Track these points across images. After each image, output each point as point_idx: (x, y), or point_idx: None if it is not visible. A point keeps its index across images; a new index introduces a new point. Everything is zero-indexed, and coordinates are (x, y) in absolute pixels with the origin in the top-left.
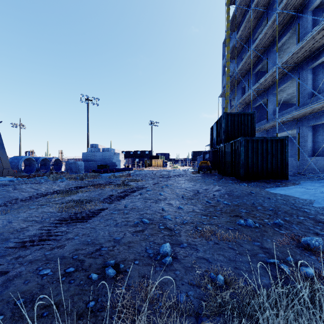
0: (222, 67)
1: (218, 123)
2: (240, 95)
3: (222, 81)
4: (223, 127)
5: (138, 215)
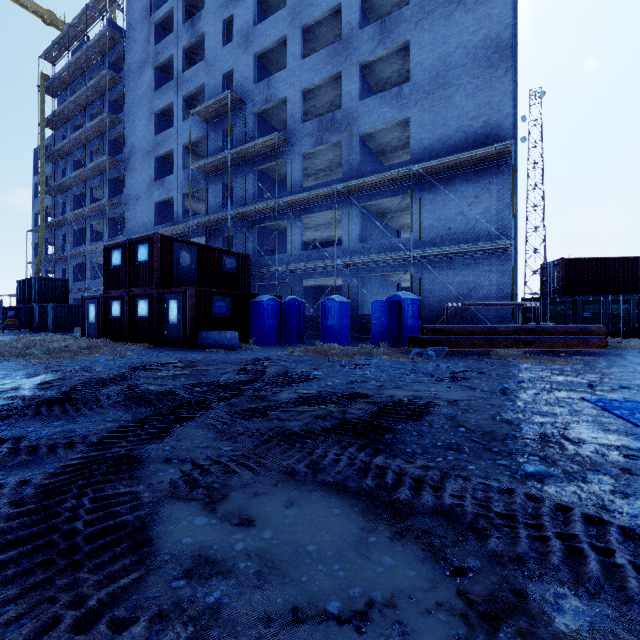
0: (34, 185)
1: (31, 282)
2: (60, 243)
3: (34, 205)
4: (37, 289)
5: (1, 339)
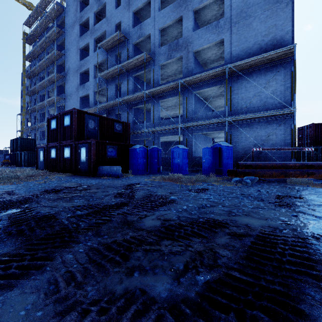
0: (21, 91)
1: (16, 140)
2: (33, 120)
3: (21, 101)
4: (19, 144)
5: None
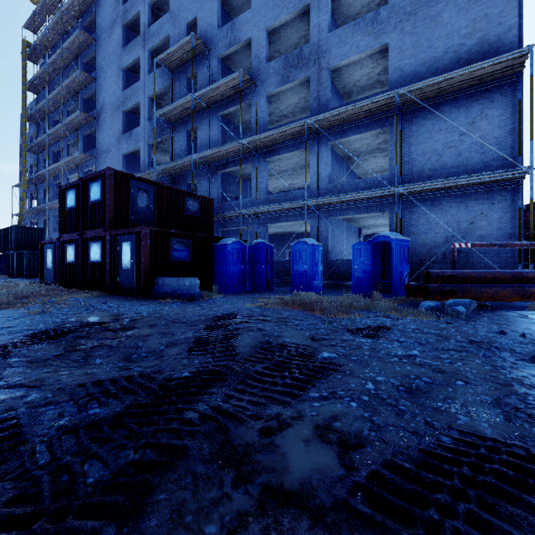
0: (20, 145)
1: (9, 231)
2: (42, 196)
3: (20, 163)
4: (13, 237)
5: None
